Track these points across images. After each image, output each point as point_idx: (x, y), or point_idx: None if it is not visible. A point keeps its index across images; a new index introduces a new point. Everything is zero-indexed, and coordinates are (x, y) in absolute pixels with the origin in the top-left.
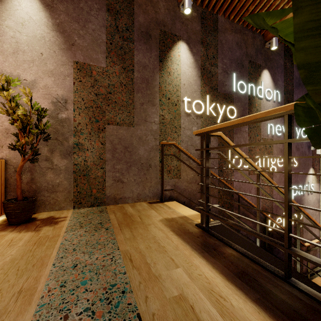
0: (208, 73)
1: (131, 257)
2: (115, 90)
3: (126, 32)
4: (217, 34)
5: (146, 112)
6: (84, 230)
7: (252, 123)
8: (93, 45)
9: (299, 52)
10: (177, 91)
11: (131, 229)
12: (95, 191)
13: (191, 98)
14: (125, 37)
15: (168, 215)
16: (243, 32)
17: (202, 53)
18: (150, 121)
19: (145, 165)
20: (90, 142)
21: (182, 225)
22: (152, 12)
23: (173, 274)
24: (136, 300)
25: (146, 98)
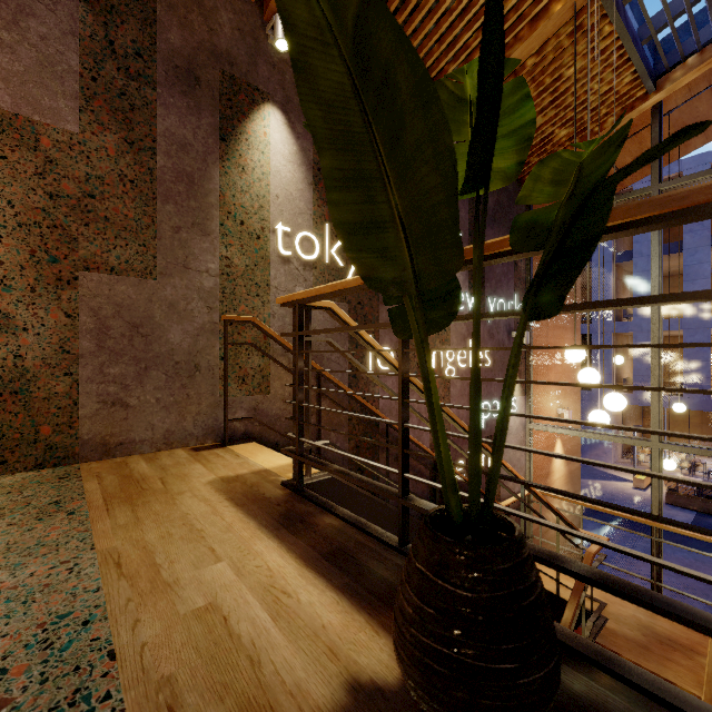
0: None
1: (120, 558)
2: (105, 191)
3: (135, 59)
4: None
5: (188, 248)
6: (5, 523)
7: (362, 290)
8: (42, 75)
9: (332, 205)
10: (261, 209)
11: (134, 507)
12: (48, 430)
13: (292, 227)
14: (133, 71)
15: (231, 470)
16: None
17: None
18: (198, 268)
19: (184, 367)
20: (33, 311)
21: (253, 488)
22: (202, 29)
23: (207, 573)
24: (112, 630)
25: (188, 216)
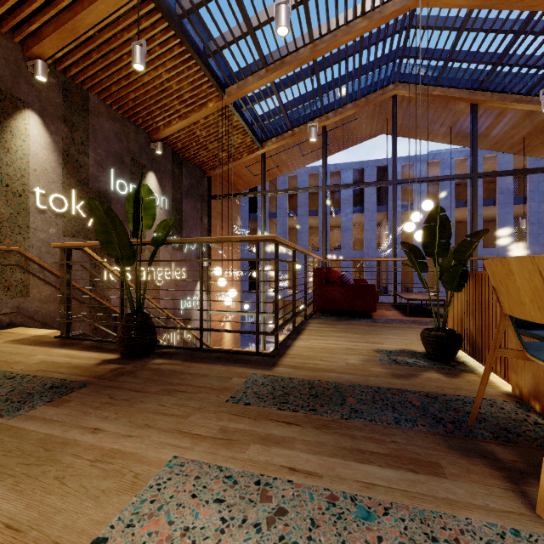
0: (74, 162)
1: None
2: None
3: None
4: (89, 116)
5: None
6: None
7: None
8: None
9: (98, 236)
10: (23, 177)
11: None
12: None
13: (47, 190)
14: None
15: (14, 338)
16: (124, 123)
17: (65, 134)
18: None
19: None
20: None
21: (37, 340)
22: None
23: (34, 358)
24: (2, 370)
25: None
